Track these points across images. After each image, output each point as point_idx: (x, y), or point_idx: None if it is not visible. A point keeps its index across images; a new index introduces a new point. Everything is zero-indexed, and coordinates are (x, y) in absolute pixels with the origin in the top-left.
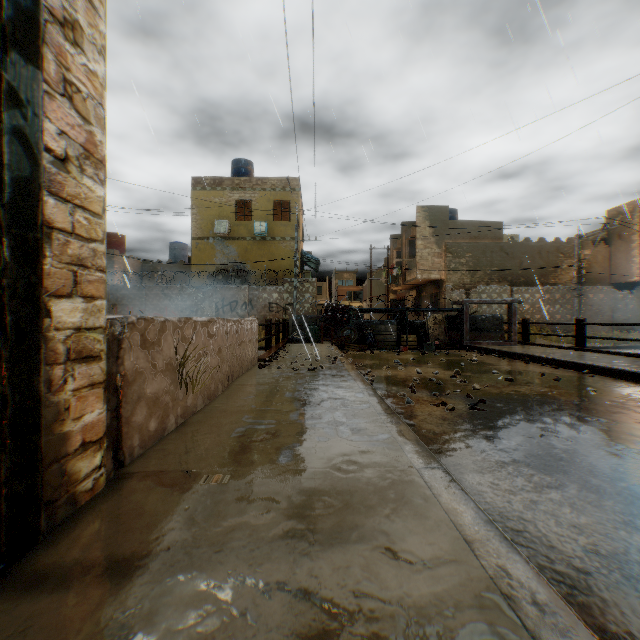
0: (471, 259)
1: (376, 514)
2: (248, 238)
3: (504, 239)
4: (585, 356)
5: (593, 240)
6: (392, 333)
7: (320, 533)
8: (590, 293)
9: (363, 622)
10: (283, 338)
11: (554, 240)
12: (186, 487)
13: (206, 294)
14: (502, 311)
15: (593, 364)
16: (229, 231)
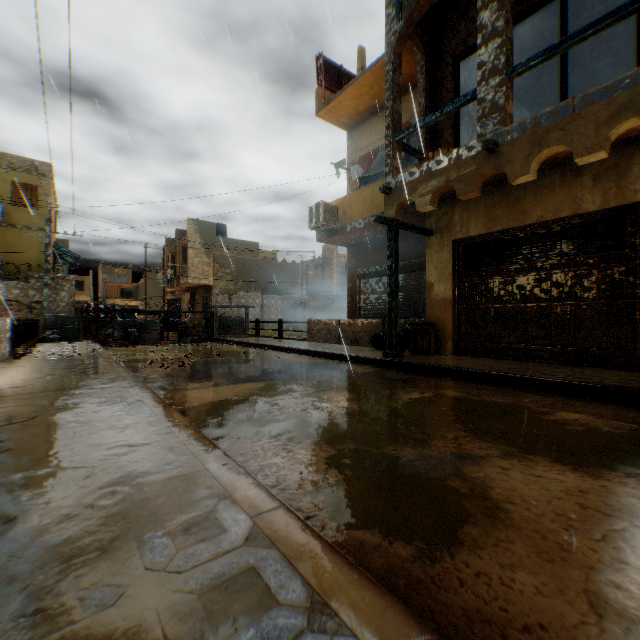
0: (235, 270)
1: (99, 383)
2: None
3: (267, 255)
4: (275, 341)
5: (317, 265)
6: (156, 331)
7: (76, 387)
8: (312, 301)
9: (88, 391)
10: (32, 339)
11: (293, 262)
12: (5, 389)
13: None
14: (256, 313)
15: (270, 344)
16: None
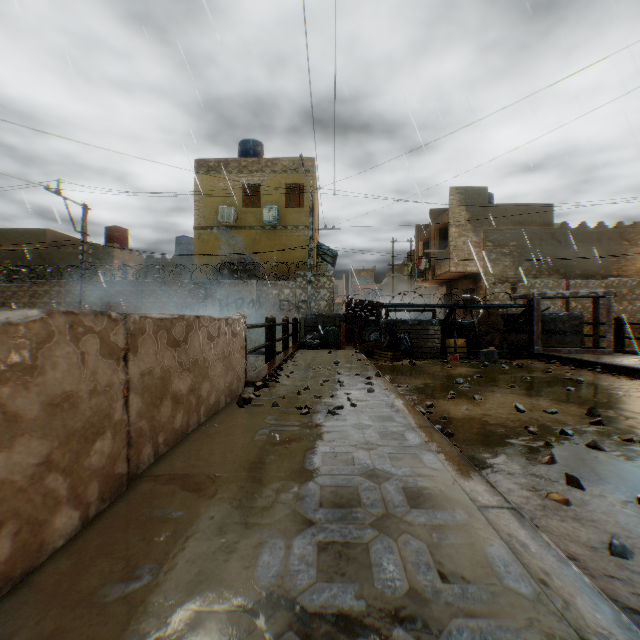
0: (515, 248)
1: None
2: (256, 227)
3: None
4: None
5: None
6: (434, 336)
7: None
8: None
9: None
10: (294, 342)
11: (616, 225)
12: None
13: (208, 290)
14: (555, 309)
15: None
16: (235, 219)
